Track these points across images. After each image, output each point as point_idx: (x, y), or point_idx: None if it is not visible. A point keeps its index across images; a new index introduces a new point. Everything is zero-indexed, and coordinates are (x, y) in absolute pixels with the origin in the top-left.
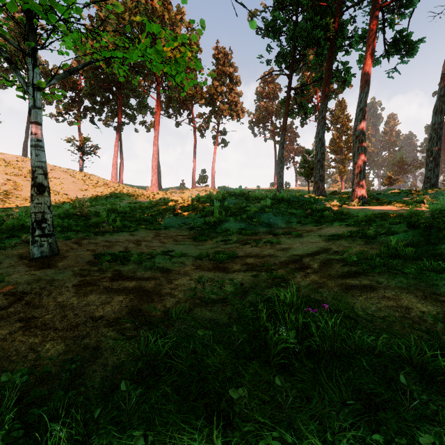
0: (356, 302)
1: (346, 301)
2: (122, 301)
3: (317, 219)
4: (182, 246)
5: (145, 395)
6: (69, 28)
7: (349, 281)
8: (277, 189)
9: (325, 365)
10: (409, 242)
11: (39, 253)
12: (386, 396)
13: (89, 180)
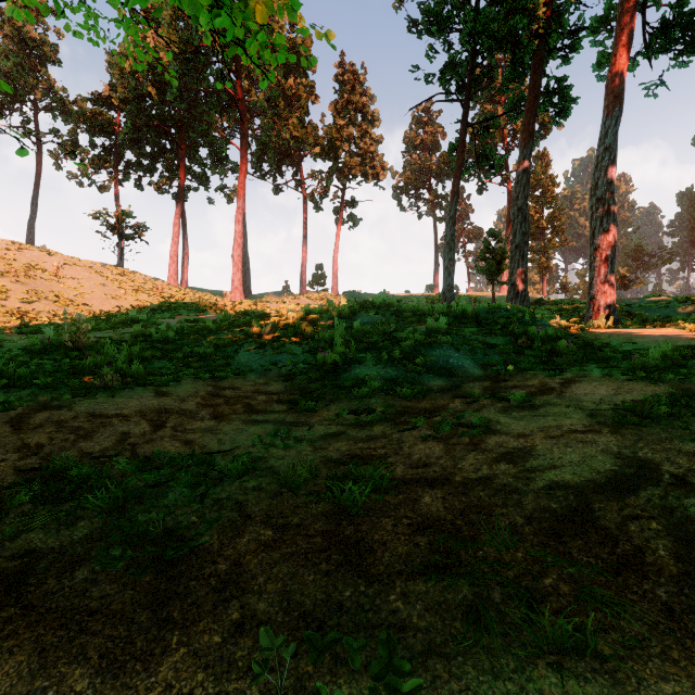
0: None
1: None
2: None
3: (544, 357)
4: (259, 428)
5: None
6: None
7: None
8: (444, 296)
9: None
10: None
11: None
12: None
13: (128, 281)
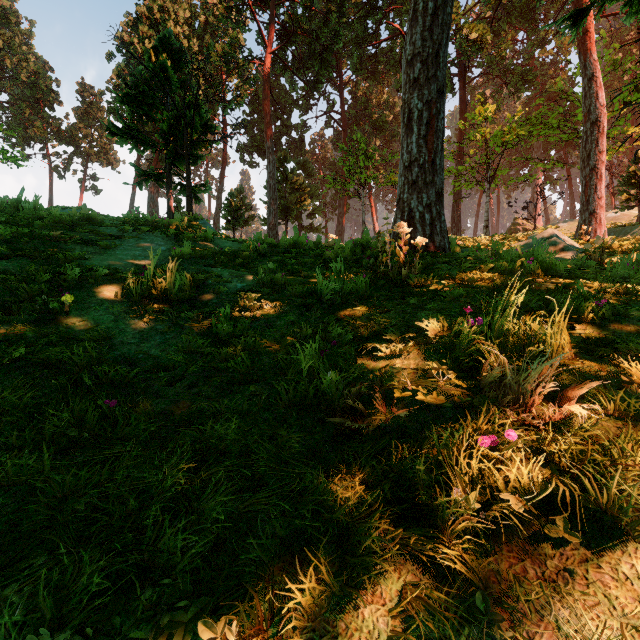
0: None
1: None
2: None
3: None
4: None
5: None
6: None
7: None
8: None
9: None
10: None
11: None
12: None
13: None
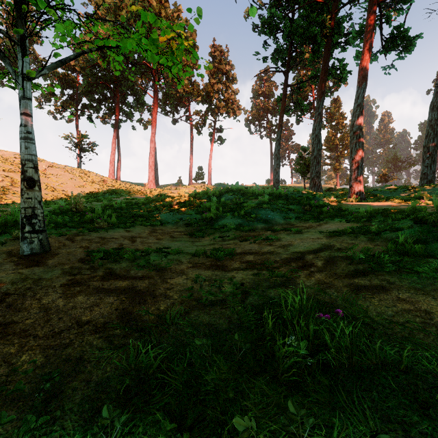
0: (369, 305)
1: (358, 304)
2: (112, 303)
3: (316, 215)
4: (178, 243)
5: (132, 421)
6: (62, 18)
7: (357, 280)
8: (274, 185)
9: (343, 382)
10: (416, 238)
11: (29, 250)
12: (424, 427)
13: (86, 177)
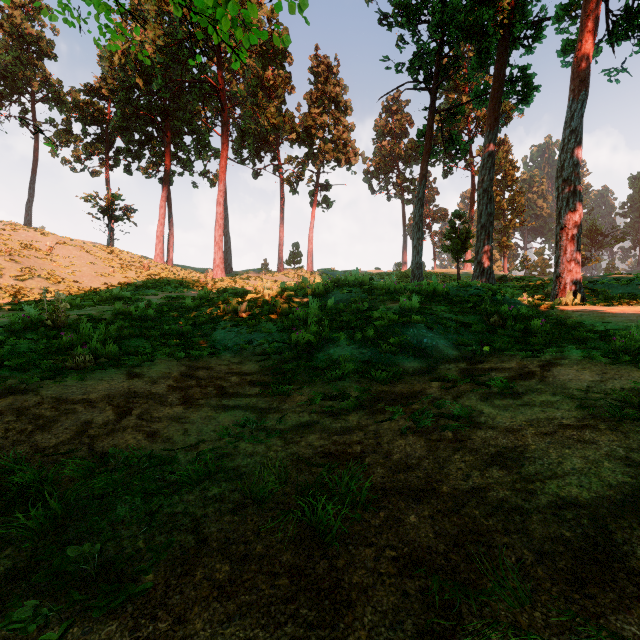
0: None
1: None
2: None
3: (518, 337)
4: (228, 416)
5: None
6: None
7: None
8: (413, 273)
9: None
10: None
11: None
12: None
13: (117, 259)
